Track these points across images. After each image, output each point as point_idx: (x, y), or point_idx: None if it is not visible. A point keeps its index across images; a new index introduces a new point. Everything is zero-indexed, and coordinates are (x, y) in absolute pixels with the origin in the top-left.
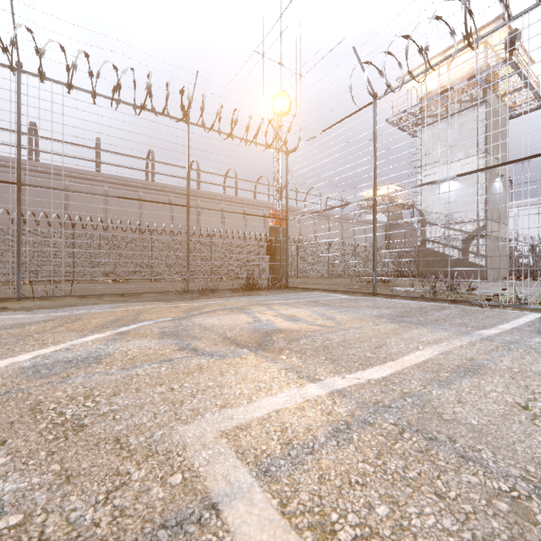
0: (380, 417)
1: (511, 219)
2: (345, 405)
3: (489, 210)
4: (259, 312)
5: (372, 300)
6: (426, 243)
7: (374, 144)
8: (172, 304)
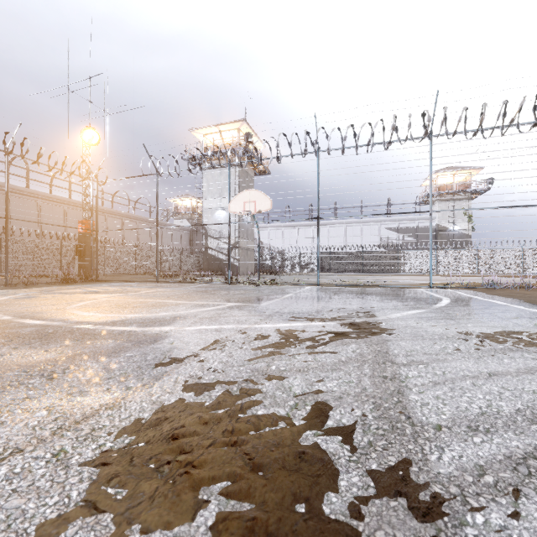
0: (128, 295)
1: (267, 235)
2: (122, 295)
3: (241, 231)
4: (87, 289)
5: (152, 284)
6: (208, 250)
7: (156, 198)
8: (18, 290)
